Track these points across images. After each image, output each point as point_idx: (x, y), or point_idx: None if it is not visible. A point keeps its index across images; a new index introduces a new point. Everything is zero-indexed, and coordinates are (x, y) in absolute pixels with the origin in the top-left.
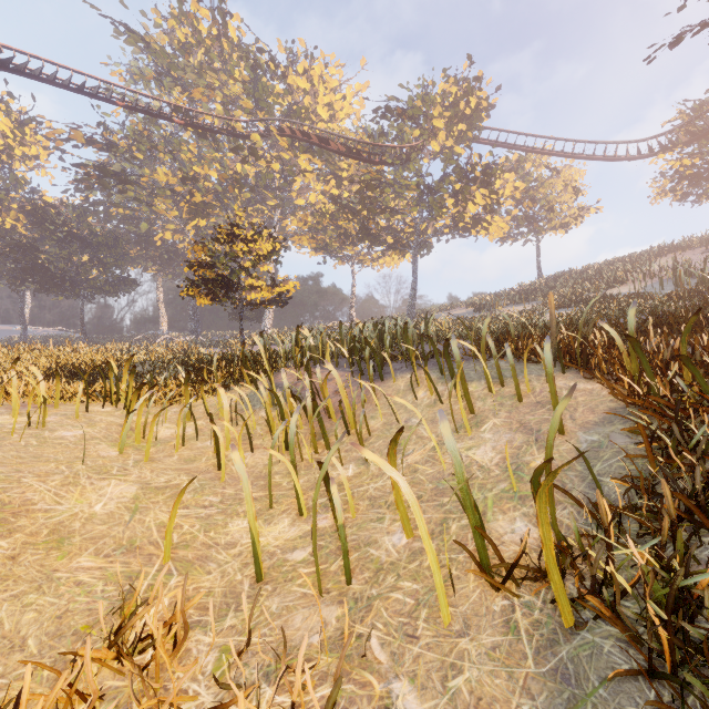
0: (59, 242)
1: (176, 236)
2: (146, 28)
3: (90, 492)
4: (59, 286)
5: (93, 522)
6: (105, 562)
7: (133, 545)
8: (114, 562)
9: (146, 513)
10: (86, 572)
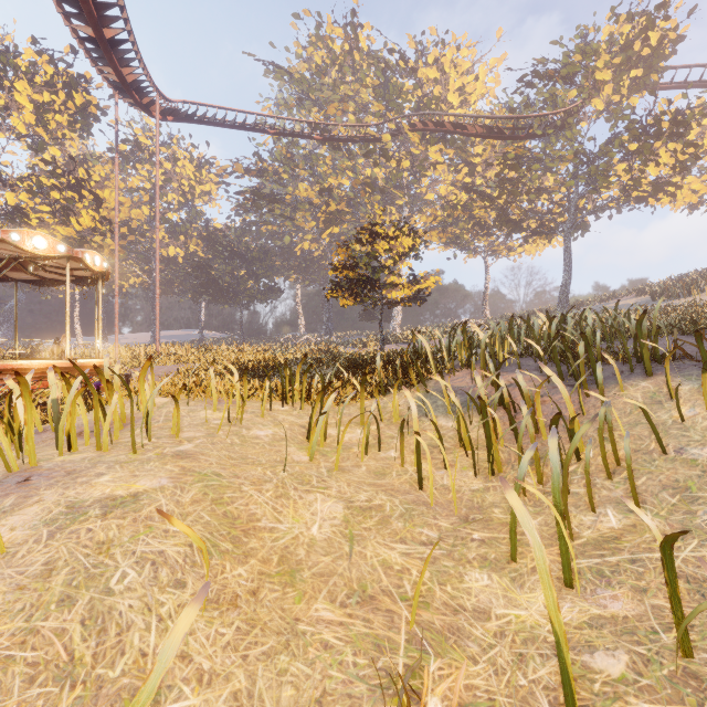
0: (225, 260)
1: (312, 245)
2: (289, 61)
3: (302, 508)
4: (225, 296)
5: (315, 550)
6: (344, 614)
7: (365, 592)
8: (353, 615)
9: (363, 544)
10: (328, 627)
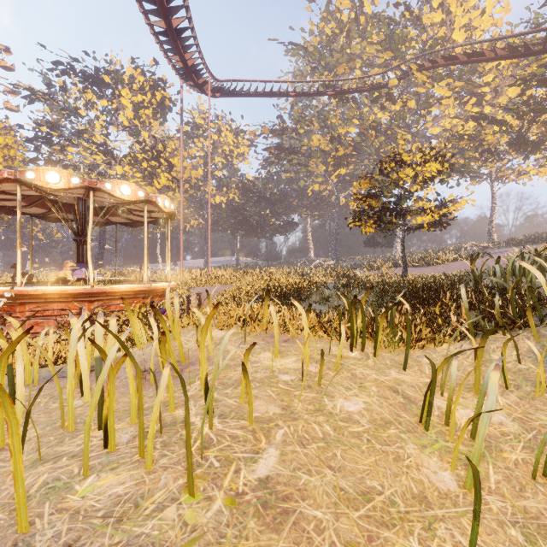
0: (254, 203)
1: (321, 187)
2: (304, 39)
3: None
4: (255, 231)
5: None
6: None
7: None
8: None
9: None
10: None
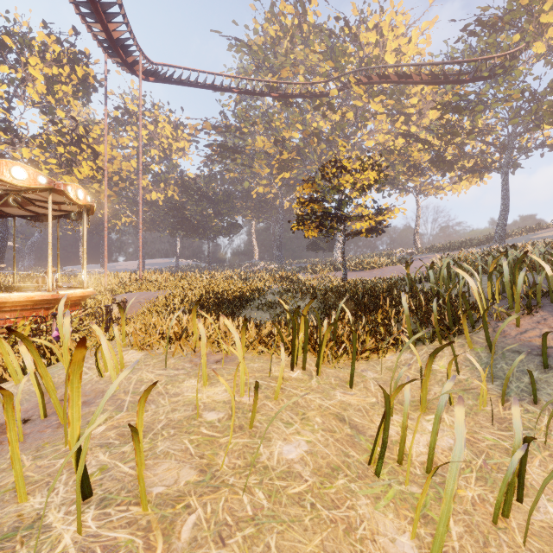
0: (195, 202)
1: (266, 189)
2: (248, 37)
3: None
4: (196, 232)
5: None
6: None
7: None
8: None
9: None
10: None
